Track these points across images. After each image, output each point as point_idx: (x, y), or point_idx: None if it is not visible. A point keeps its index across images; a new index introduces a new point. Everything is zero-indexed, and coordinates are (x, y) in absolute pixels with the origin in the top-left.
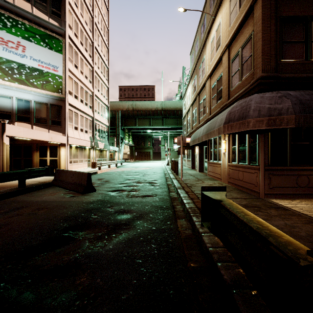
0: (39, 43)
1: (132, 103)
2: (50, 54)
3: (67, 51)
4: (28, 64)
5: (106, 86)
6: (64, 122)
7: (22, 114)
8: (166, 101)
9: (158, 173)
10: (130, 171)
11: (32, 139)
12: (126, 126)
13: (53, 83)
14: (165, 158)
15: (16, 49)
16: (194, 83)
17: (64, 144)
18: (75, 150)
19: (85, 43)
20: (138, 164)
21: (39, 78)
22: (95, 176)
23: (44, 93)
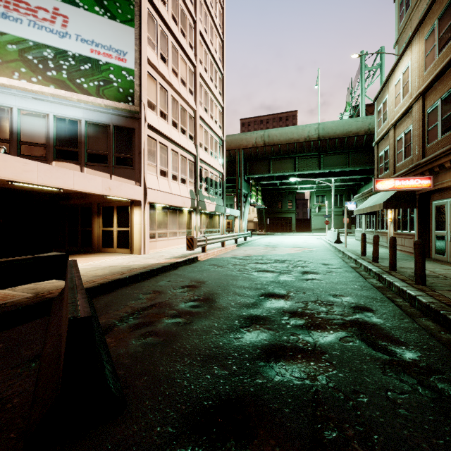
0: (92, 8)
1: (262, 133)
2: (111, 29)
3: (145, 23)
4: (72, 49)
5: (220, 104)
6: (138, 161)
7: (65, 146)
8: (327, 122)
9: (340, 269)
10: (265, 257)
11: (62, 188)
12: (252, 175)
13: (117, 84)
14: (318, 229)
15: (51, 23)
16: (441, 26)
17: (139, 202)
18: (162, 214)
19: (182, 20)
20: (274, 238)
21: (93, 76)
22: (188, 270)
23: (102, 105)
